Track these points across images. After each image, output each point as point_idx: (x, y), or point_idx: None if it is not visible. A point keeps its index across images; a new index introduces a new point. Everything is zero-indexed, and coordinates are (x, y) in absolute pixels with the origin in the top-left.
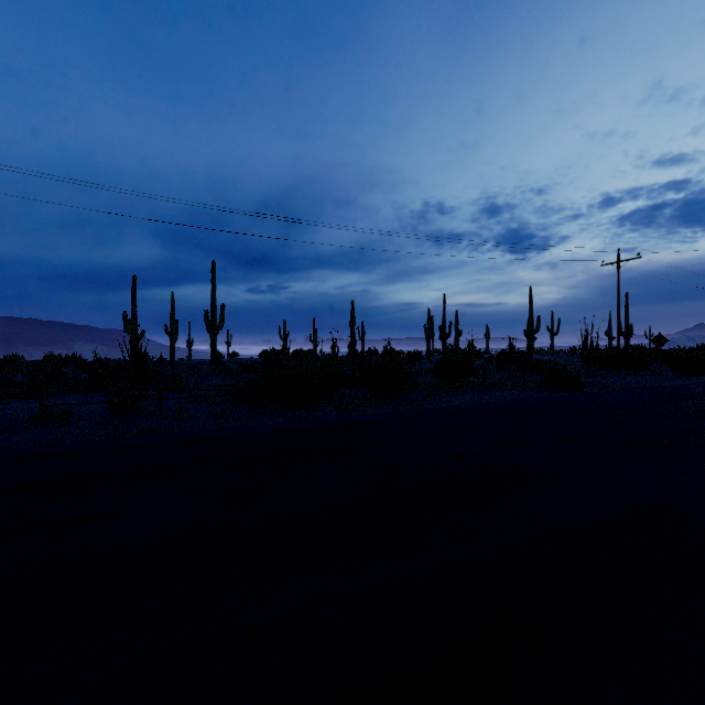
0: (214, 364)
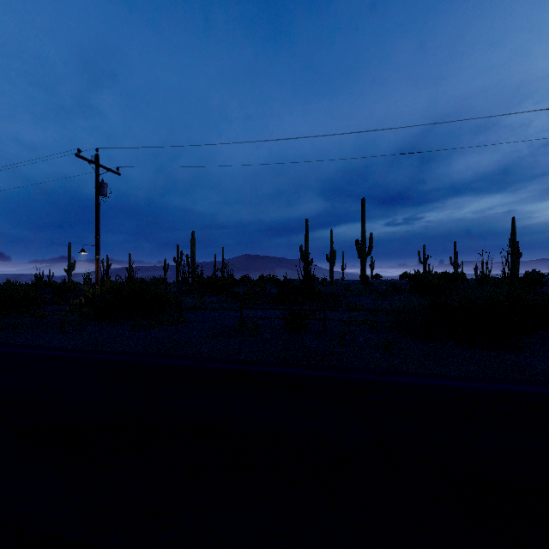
0: (363, 284)
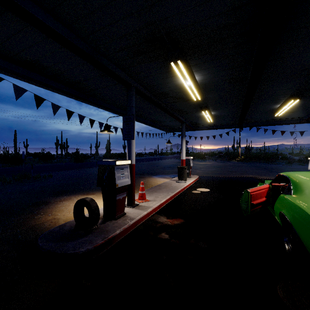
0: None
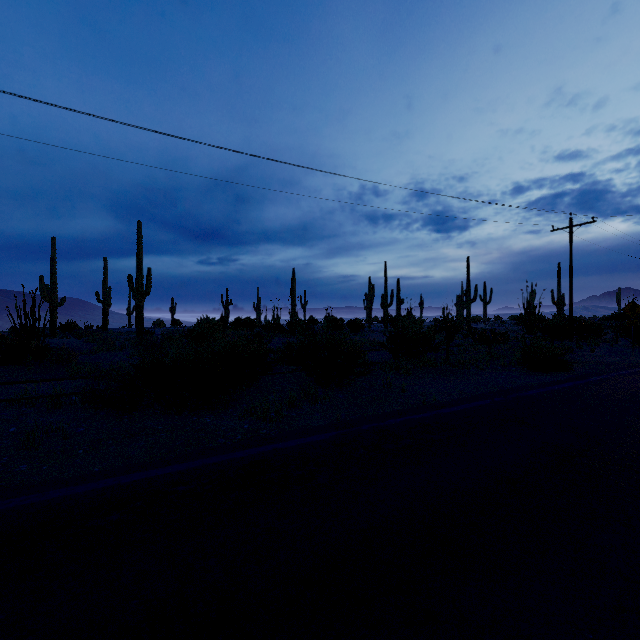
0: (139, 333)
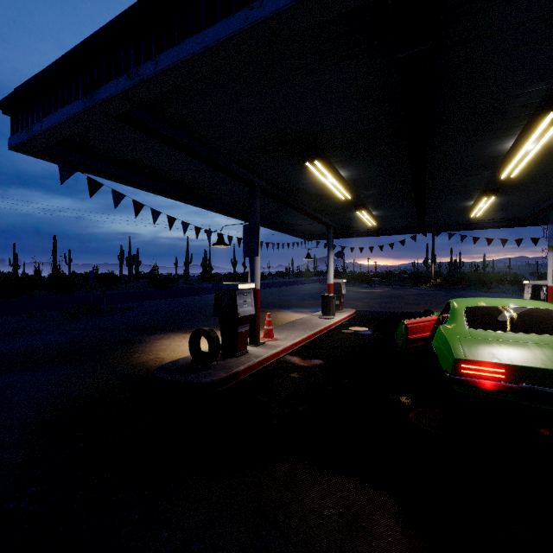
0: None
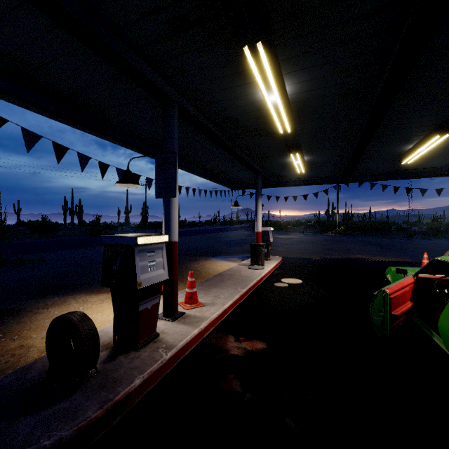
0: None
